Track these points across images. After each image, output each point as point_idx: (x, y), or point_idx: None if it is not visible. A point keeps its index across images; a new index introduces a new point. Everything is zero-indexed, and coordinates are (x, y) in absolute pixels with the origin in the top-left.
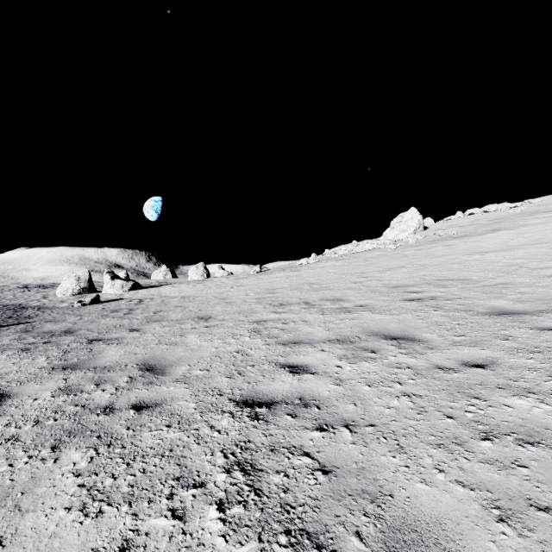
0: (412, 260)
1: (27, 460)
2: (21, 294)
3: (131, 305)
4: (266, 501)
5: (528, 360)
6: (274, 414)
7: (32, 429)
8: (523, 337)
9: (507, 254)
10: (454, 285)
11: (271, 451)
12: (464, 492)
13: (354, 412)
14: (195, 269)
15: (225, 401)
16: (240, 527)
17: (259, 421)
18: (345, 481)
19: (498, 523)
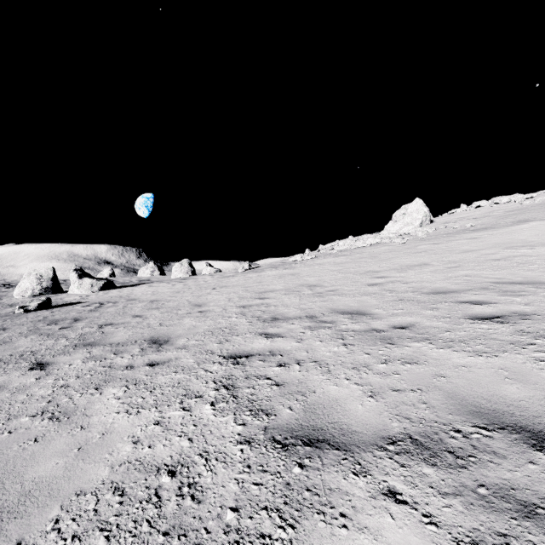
0: (435, 256)
1: None
2: None
3: (82, 313)
4: None
5: None
6: None
7: None
8: None
9: None
10: (531, 291)
11: None
12: None
13: None
14: (179, 266)
15: None
16: None
17: None
18: None
19: None
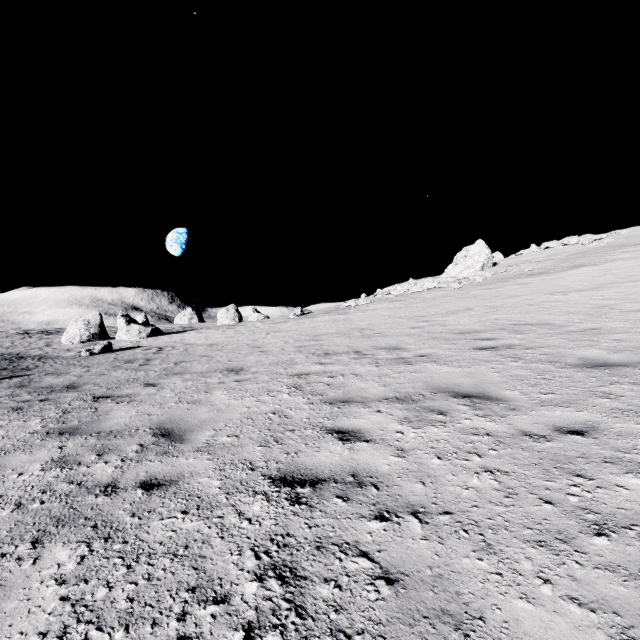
0: (481, 302)
1: None
2: (21, 341)
3: (149, 355)
4: (311, 626)
5: (638, 426)
6: (320, 496)
7: (11, 515)
8: (628, 395)
9: (594, 293)
10: (534, 330)
11: (317, 549)
12: (582, 614)
13: (422, 494)
14: (225, 312)
15: (258, 478)
16: None
17: (301, 506)
18: (417, 596)
19: None
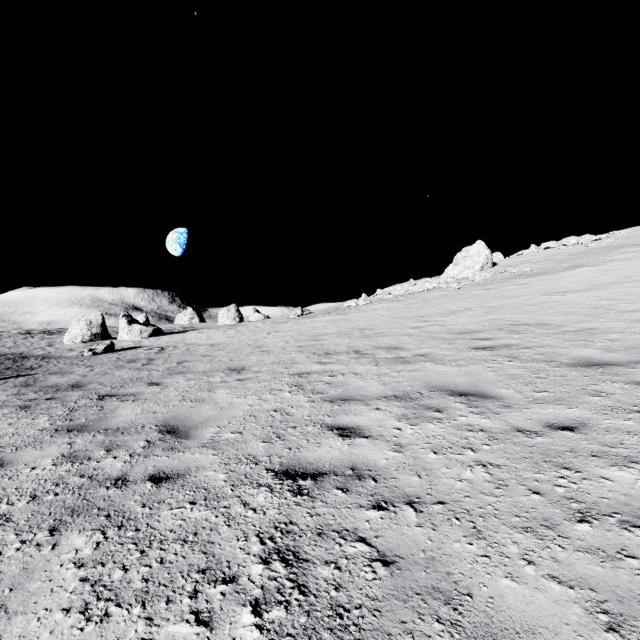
0: (480, 302)
1: (19, 545)
2: (23, 341)
3: (151, 354)
4: (313, 602)
5: (626, 422)
6: (321, 488)
7: (27, 505)
8: (618, 393)
9: (591, 294)
10: (531, 330)
11: (318, 535)
12: (561, 590)
13: (418, 486)
14: (226, 312)
15: (261, 471)
16: (281, 636)
17: (303, 497)
18: (411, 576)
19: (608, 634)
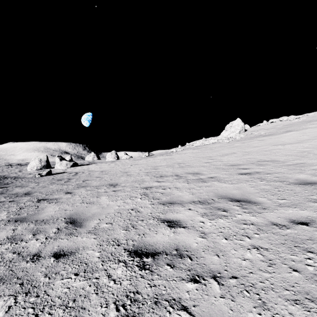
0: (240, 149)
1: None
2: (7, 169)
3: (70, 176)
4: None
5: None
6: (157, 264)
7: None
8: None
9: (298, 145)
10: (269, 164)
11: (155, 304)
12: None
13: (218, 264)
14: (110, 154)
15: (121, 251)
16: None
17: (145, 271)
18: None
19: None
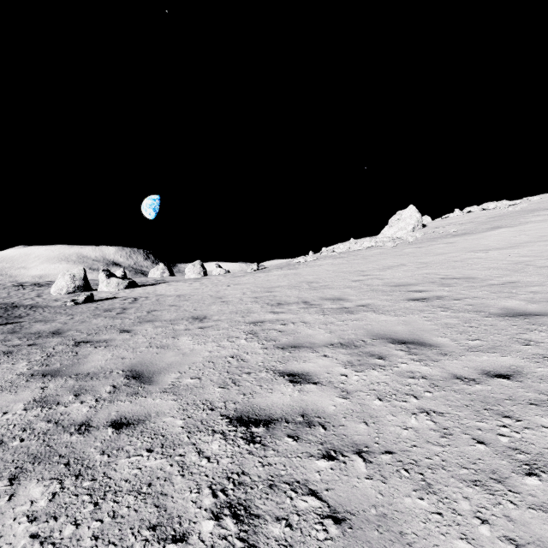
0: (413, 258)
1: None
2: (16, 292)
3: (125, 304)
4: None
5: None
6: (273, 435)
7: None
8: (547, 342)
9: (511, 251)
10: (460, 283)
11: (269, 488)
12: None
13: (366, 434)
14: (192, 267)
15: (217, 417)
16: None
17: (255, 445)
18: (363, 535)
19: None
